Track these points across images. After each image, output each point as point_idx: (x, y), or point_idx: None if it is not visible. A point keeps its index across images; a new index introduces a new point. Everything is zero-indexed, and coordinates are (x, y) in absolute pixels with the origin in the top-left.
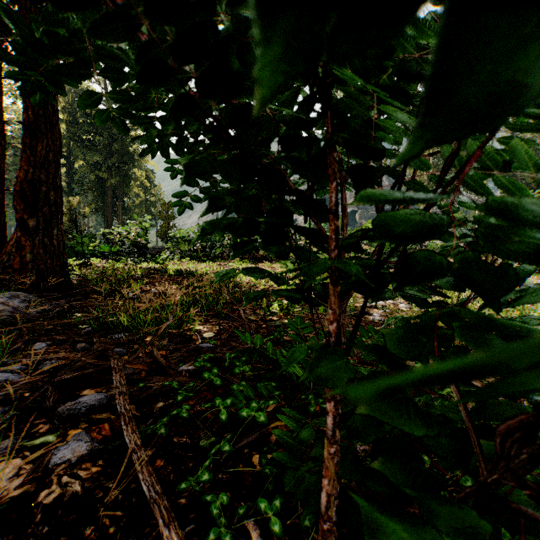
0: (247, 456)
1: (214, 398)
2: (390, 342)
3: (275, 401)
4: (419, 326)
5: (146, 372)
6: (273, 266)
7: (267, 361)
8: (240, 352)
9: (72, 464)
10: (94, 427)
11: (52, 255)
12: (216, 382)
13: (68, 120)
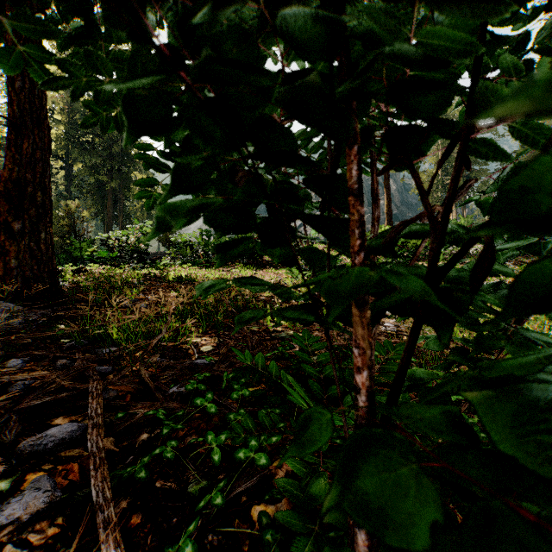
0: (245, 507)
1: (206, 433)
2: (493, 426)
3: (279, 437)
4: (547, 393)
5: (131, 395)
6: (278, 272)
7: (270, 382)
8: (240, 371)
9: (22, 524)
10: (60, 468)
11: (40, 260)
12: (210, 410)
13: (67, 121)
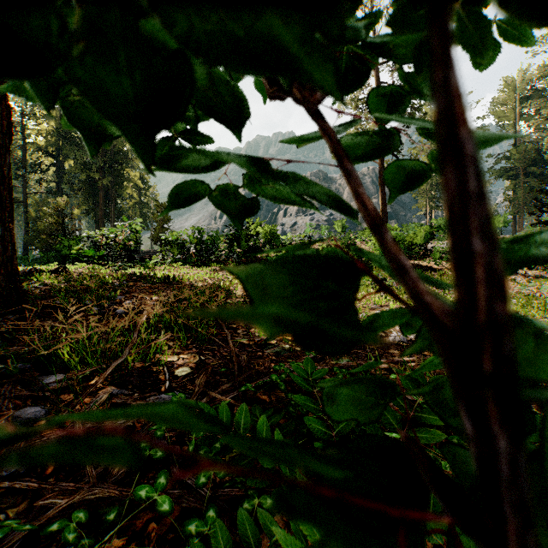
0: None
1: None
2: None
3: None
4: None
5: None
6: None
7: None
8: None
9: None
10: None
11: None
12: (161, 506)
13: (58, 117)
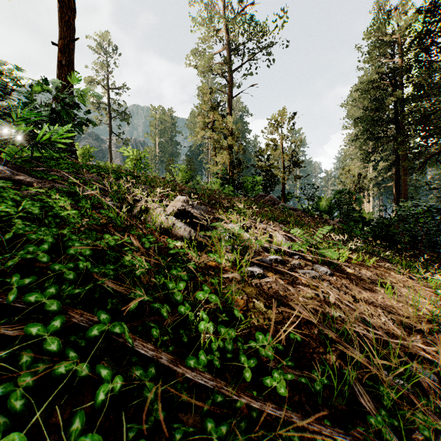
0: None
1: None
2: None
3: None
4: None
5: None
6: None
7: None
8: None
9: None
10: None
11: None
12: None
13: None
